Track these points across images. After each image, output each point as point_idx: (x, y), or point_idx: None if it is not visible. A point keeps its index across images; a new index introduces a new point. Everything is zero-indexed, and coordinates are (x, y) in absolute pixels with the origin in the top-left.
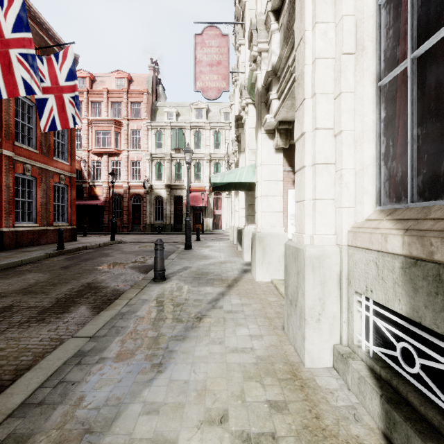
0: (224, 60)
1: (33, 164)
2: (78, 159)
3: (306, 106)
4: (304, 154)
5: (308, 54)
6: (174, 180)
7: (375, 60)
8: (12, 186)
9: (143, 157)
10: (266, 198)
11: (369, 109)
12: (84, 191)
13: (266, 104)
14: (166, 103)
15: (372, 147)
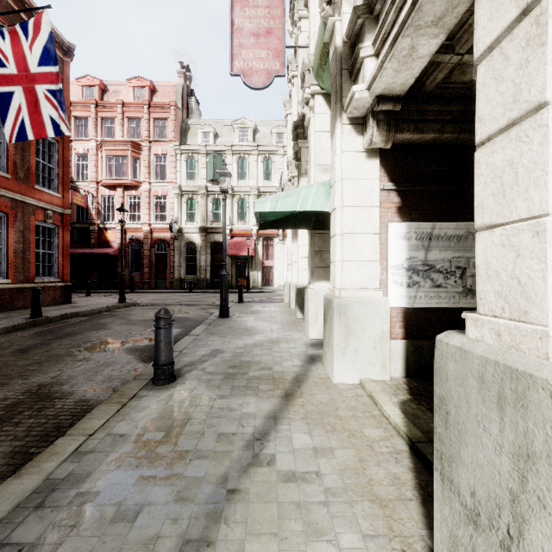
0: (277, 28)
1: (2, 194)
2: (83, 193)
3: None
4: (546, 62)
5: None
6: (211, 222)
7: None
8: None
9: (170, 191)
10: (351, 237)
11: None
12: (92, 235)
13: (352, 71)
14: (200, 121)
15: None
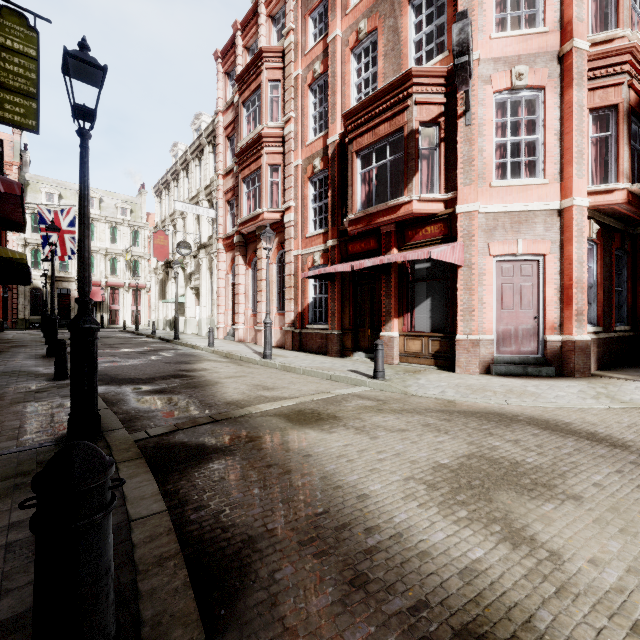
0: (167, 246)
1: None
2: None
3: (202, 297)
4: (202, 304)
5: (202, 289)
6: (59, 271)
7: (211, 293)
8: None
9: (13, 241)
10: (190, 308)
11: (210, 300)
12: None
13: (190, 280)
14: (39, 178)
15: (211, 305)
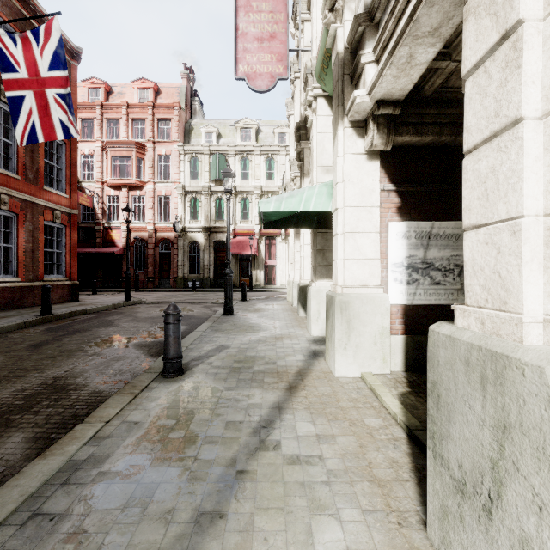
0: (280, 32)
1: (13, 195)
2: (89, 193)
3: None
4: (521, 83)
5: None
6: (214, 221)
7: None
8: None
9: (174, 191)
10: (352, 236)
11: None
12: (98, 235)
13: (353, 76)
14: (203, 121)
15: None
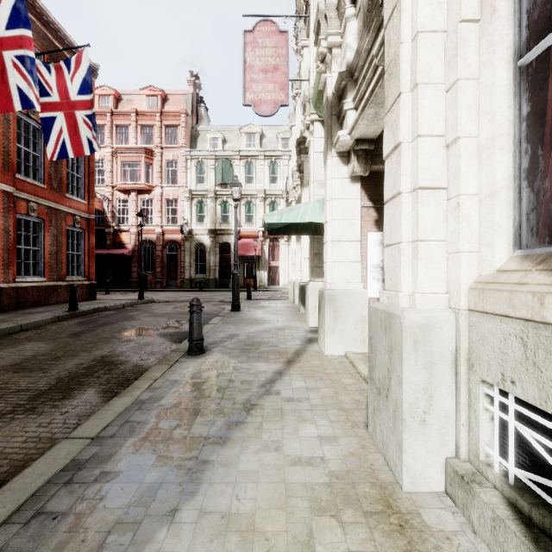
0: (282, 65)
1: (40, 203)
2: (99, 197)
3: (403, 104)
4: (400, 174)
5: (405, 27)
6: (219, 224)
7: (512, 27)
8: (13, 230)
9: (181, 195)
10: (339, 244)
11: (503, 102)
12: (108, 237)
13: (339, 117)
14: (209, 127)
15: (508, 160)
